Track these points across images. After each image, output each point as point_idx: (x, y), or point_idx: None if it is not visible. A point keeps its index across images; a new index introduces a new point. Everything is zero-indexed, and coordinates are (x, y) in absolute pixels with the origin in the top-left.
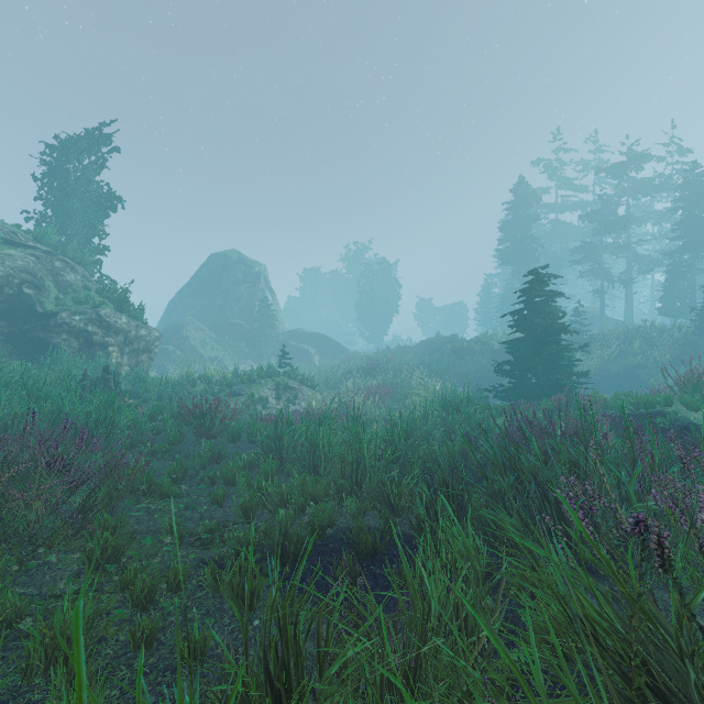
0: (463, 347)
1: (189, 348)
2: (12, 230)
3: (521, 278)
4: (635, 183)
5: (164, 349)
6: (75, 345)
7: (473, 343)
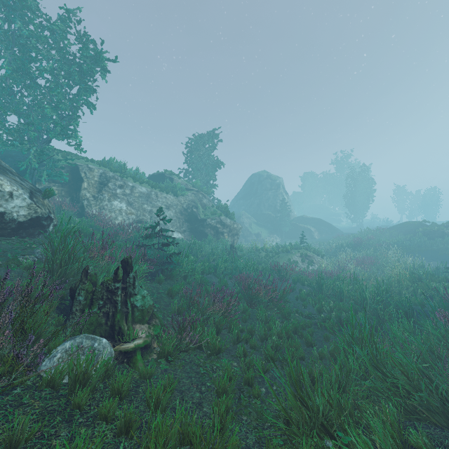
0: (434, 230)
1: (244, 228)
2: (185, 183)
3: None
4: None
5: None
6: (212, 233)
7: (443, 227)
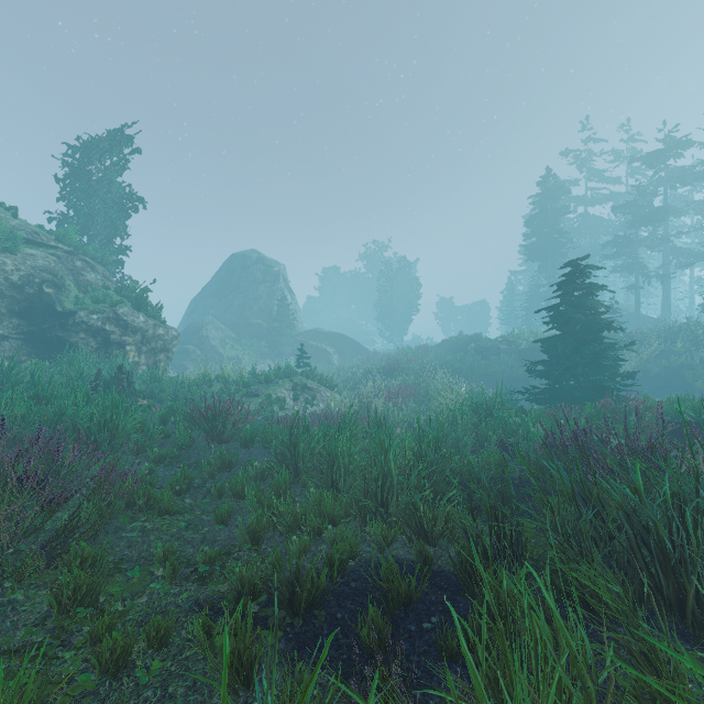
0: (488, 346)
1: (209, 347)
2: (35, 230)
3: (549, 275)
4: (673, 171)
5: (184, 348)
6: (93, 345)
7: (498, 342)
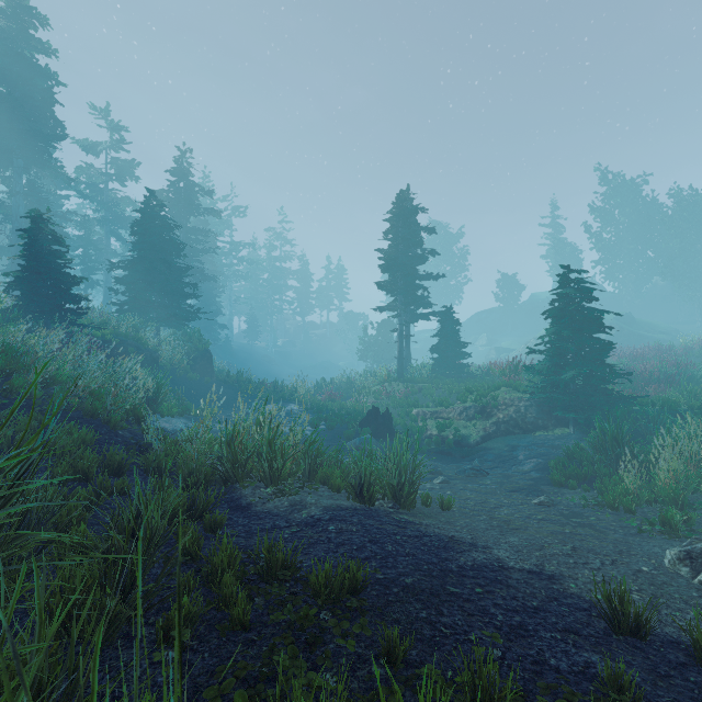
0: None
1: None
2: None
3: None
4: None
5: None
6: None
7: None
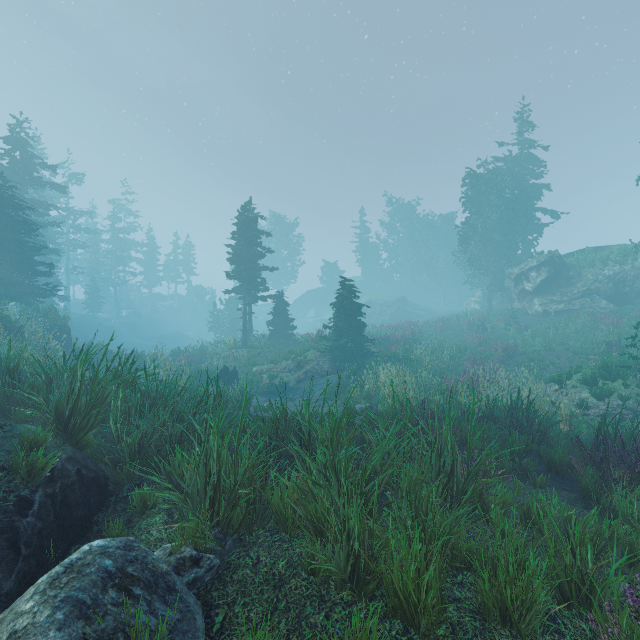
0: None
1: None
2: None
3: None
4: None
5: None
6: None
7: None
